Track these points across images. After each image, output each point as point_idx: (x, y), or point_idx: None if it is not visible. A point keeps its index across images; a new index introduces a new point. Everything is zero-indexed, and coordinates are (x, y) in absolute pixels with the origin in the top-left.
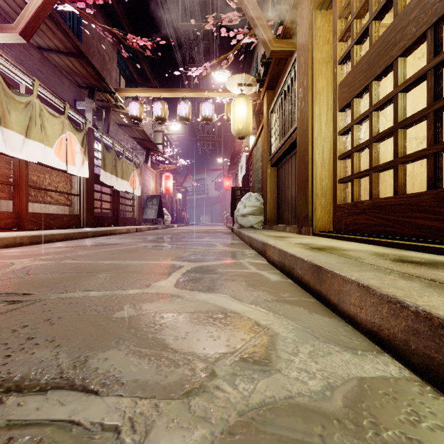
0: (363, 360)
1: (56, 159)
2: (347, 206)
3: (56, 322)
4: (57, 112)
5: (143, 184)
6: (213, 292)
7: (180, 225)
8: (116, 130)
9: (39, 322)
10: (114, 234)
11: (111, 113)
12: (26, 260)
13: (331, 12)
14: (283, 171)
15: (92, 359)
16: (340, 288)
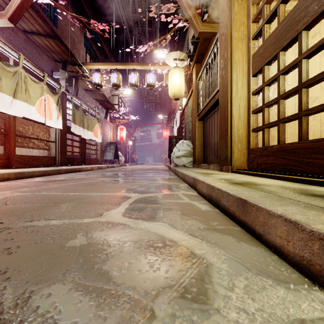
0: (297, 296)
1: (37, 115)
2: (259, 150)
3: (14, 252)
4: (38, 79)
5: (104, 134)
6: (154, 221)
7: (131, 164)
8: (83, 94)
9: None
10: (81, 171)
11: (79, 81)
12: (8, 192)
13: (246, 0)
14: (208, 123)
15: (36, 295)
16: (266, 221)
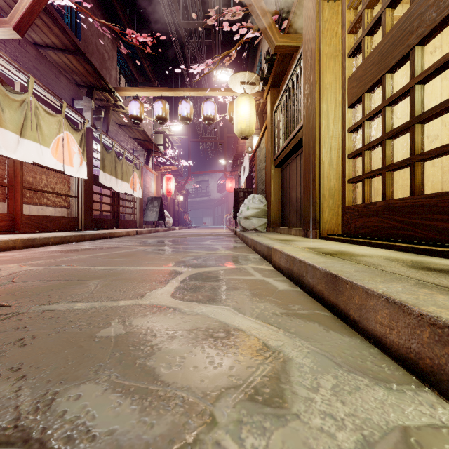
0: (401, 399)
1: (53, 160)
2: (358, 208)
3: (28, 343)
4: (54, 110)
5: (144, 185)
6: (214, 303)
7: (181, 227)
8: (116, 131)
9: (8, 343)
10: (113, 237)
11: (110, 113)
12: (14, 265)
13: (340, 3)
14: (287, 171)
15: (61, 398)
16: (363, 303)
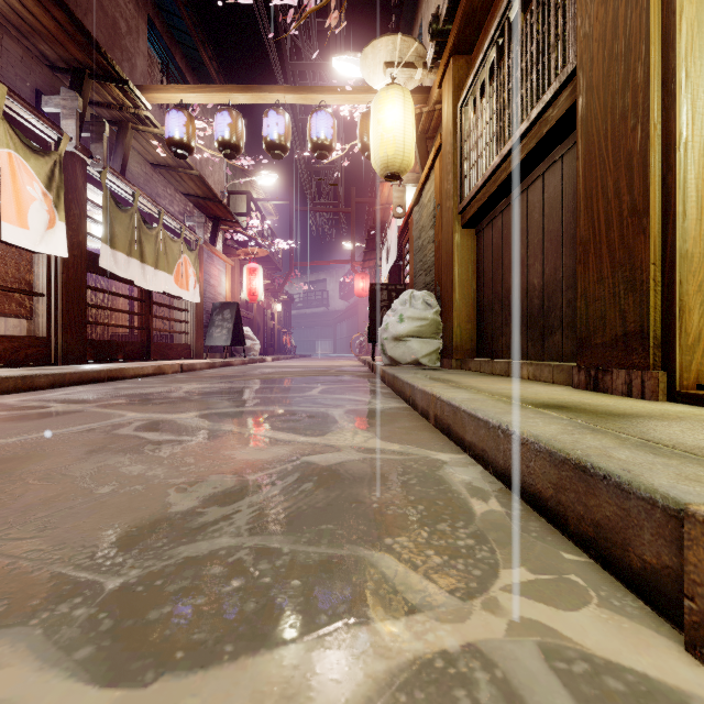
0: None
1: None
2: None
3: None
4: None
5: (207, 282)
6: None
7: (277, 357)
8: (147, 175)
9: None
10: (119, 378)
11: (129, 134)
12: None
13: None
14: (496, 231)
15: None
16: None
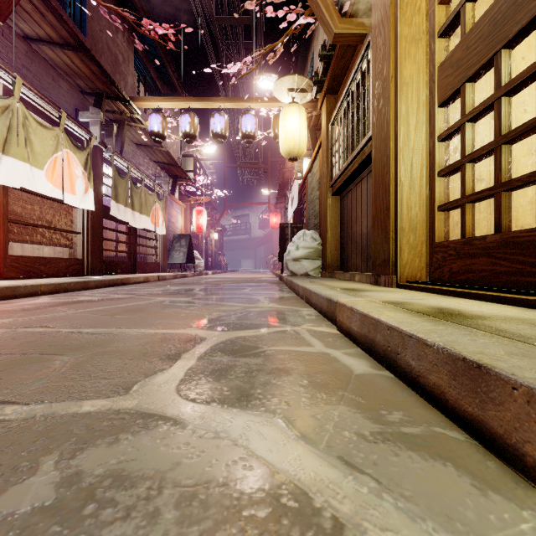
0: None
1: (48, 185)
2: (455, 244)
3: None
4: (50, 123)
5: (169, 220)
6: (248, 407)
7: (215, 271)
8: (133, 151)
9: None
10: (127, 283)
11: (125, 128)
12: None
13: None
14: (349, 200)
15: None
16: None
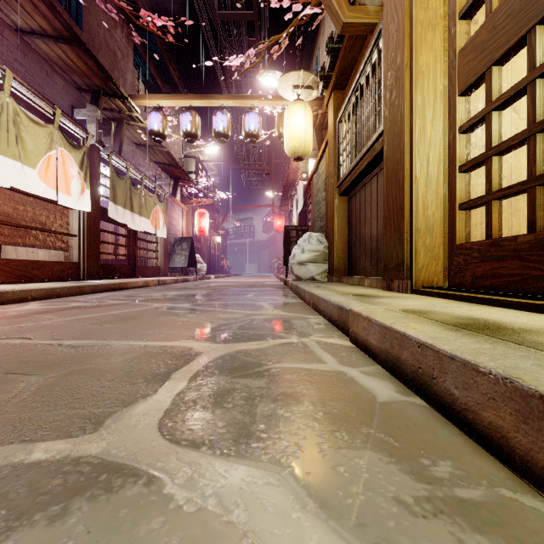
0: None
1: (41, 185)
2: (479, 246)
3: None
4: (43, 120)
5: (170, 223)
6: (248, 454)
7: (218, 275)
8: (133, 151)
9: None
10: (125, 288)
11: (124, 127)
12: None
13: None
14: (357, 200)
15: None
16: None
